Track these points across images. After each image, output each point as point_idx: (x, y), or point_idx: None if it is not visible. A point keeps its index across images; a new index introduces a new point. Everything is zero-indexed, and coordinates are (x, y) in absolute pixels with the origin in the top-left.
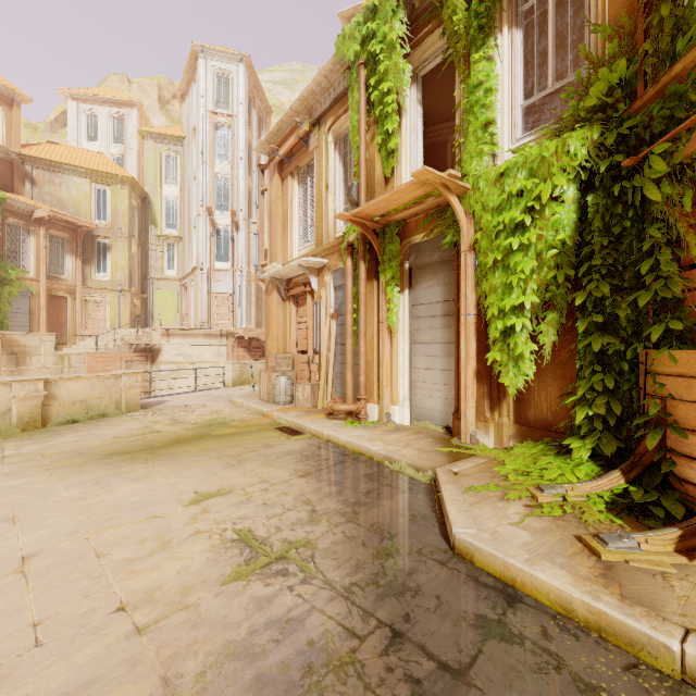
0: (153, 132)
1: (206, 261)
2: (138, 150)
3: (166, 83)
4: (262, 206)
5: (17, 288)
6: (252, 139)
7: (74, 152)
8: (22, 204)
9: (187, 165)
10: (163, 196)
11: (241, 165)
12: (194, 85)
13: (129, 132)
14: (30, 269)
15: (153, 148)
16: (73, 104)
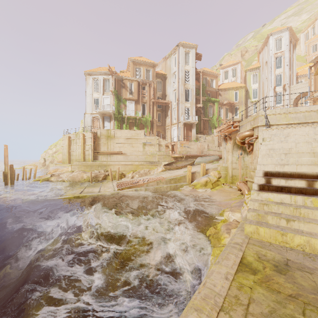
0: (249, 69)
1: (272, 105)
2: (240, 77)
3: (243, 48)
4: (310, 78)
5: (220, 122)
6: (290, 55)
7: (228, 84)
8: (221, 101)
9: (262, 75)
10: (252, 88)
11: (287, 67)
12: (265, 47)
13: (238, 72)
14: (222, 117)
15: (249, 74)
16: (221, 71)
